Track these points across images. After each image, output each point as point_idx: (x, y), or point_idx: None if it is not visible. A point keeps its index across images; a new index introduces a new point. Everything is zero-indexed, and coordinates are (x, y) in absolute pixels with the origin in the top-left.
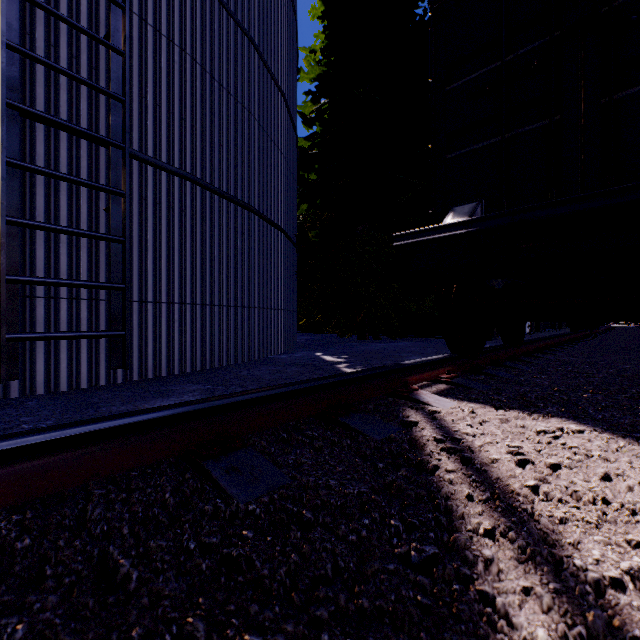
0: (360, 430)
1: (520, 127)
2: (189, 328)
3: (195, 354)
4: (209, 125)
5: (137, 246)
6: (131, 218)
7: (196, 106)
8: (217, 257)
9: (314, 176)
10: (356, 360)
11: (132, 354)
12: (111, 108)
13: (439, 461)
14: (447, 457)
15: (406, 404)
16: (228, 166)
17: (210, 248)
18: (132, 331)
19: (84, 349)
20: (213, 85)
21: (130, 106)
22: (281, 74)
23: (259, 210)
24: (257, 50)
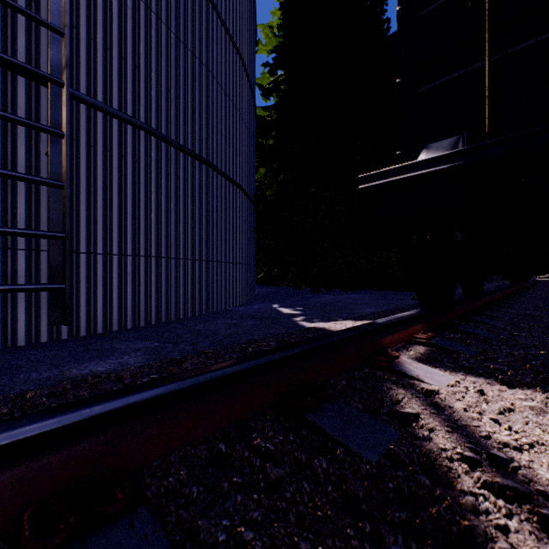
0: (340, 439)
1: (510, 47)
2: (143, 281)
3: (150, 307)
4: (165, 76)
5: (85, 194)
6: (78, 165)
7: (151, 55)
8: (174, 210)
9: (271, 143)
10: (312, 312)
11: (79, 308)
12: (50, 41)
13: (511, 539)
14: (518, 522)
15: (389, 379)
16: (185, 120)
17: (166, 200)
18: (79, 284)
19: (21, 303)
20: (169, 36)
21: (76, 46)
22: (239, 38)
23: (217, 166)
24: (215, 9)
